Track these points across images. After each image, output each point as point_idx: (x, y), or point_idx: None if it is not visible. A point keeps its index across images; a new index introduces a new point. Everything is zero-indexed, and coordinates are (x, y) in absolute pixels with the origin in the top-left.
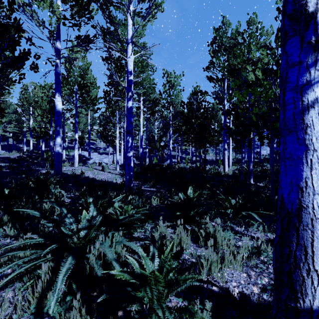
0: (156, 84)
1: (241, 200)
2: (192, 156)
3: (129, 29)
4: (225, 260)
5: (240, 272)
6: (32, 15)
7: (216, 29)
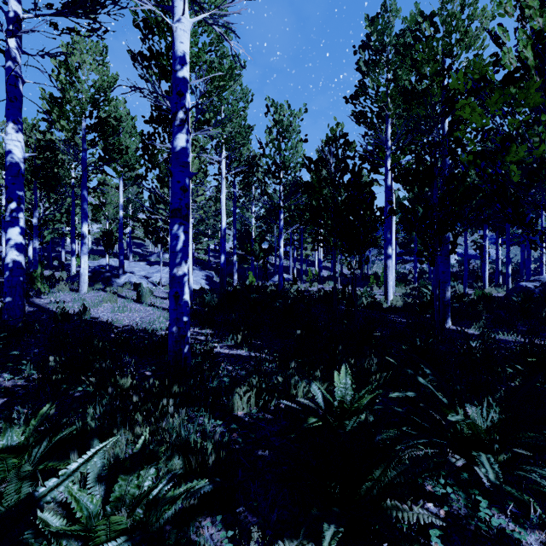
0: (252, 128)
1: (499, 412)
2: (320, 269)
3: None
4: None
5: None
6: None
7: (371, 20)
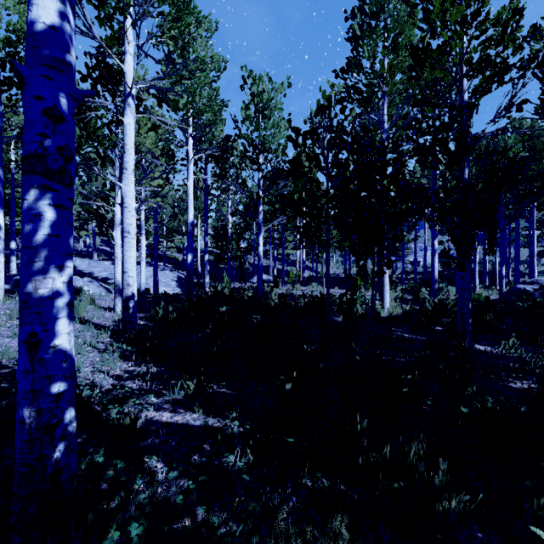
0: (226, 104)
1: None
2: (303, 270)
3: None
4: None
5: None
6: None
7: None
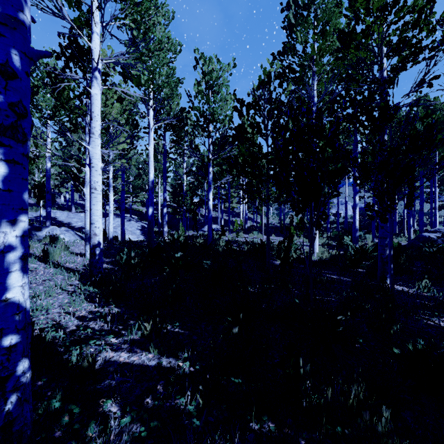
0: (181, 81)
1: None
2: (245, 220)
3: None
4: None
5: None
6: None
7: None
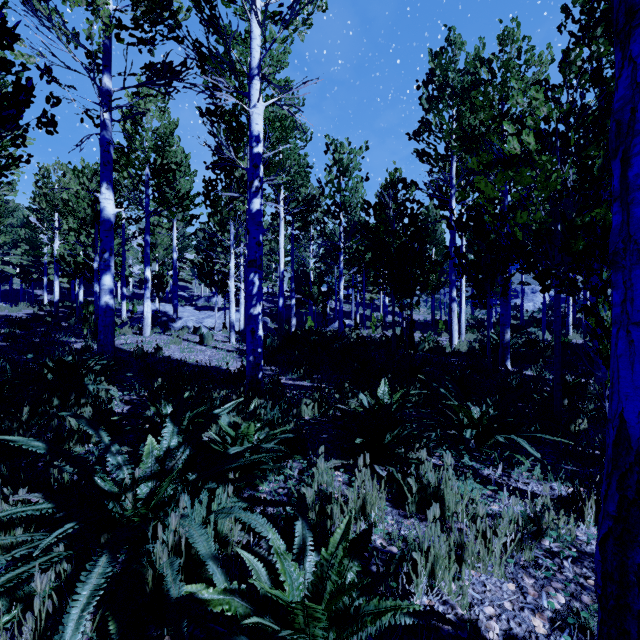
0: (311, 167)
1: (493, 409)
2: (385, 314)
3: (254, 47)
4: (466, 551)
5: (502, 579)
6: (51, 18)
7: (435, 54)
